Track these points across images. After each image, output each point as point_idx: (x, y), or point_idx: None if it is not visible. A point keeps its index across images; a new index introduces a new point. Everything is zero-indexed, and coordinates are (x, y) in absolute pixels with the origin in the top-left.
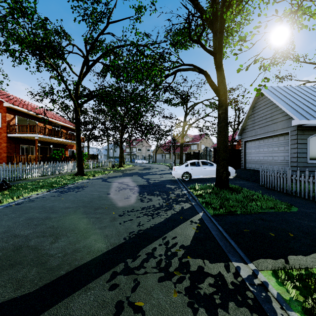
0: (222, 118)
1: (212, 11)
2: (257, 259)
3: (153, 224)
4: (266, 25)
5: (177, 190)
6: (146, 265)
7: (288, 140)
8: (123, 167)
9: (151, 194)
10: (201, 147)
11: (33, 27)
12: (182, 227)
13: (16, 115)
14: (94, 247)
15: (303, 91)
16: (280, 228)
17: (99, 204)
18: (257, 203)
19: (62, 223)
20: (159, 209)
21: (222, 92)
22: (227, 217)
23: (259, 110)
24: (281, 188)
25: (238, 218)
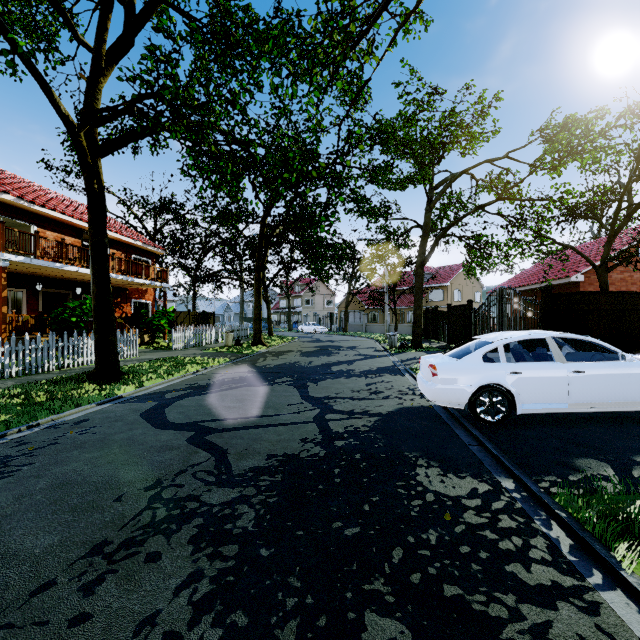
0: None
1: None
2: None
3: None
4: None
5: (531, 565)
6: None
7: None
8: (264, 344)
9: None
10: (453, 295)
11: None
12: None
13: None
14: None
15: None
16: None
17: None
18: None
19: None
20: None
21: None
22: None
23: None
24: None
25: None
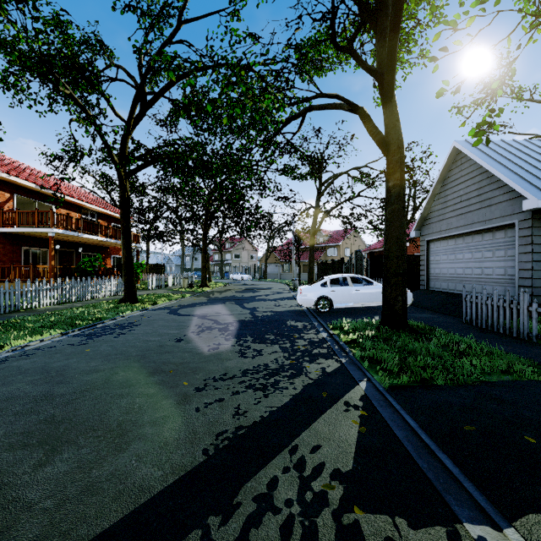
0: (395, 196)
1: None
2: (521, 514)
3: (268, 411)
4: None
5: (309, 331)
6: (256, 537)
7: (513, 238)
8: (209, 286)
9: (261, 341)
10: (344, 252)
11: (40, 29)
12: (330, 419)
13: (14, 193)
14: (134, 477)
15: (537, 148)
16: None
17: (158, 362)
18: (473, 360)
19: (75, 411)
20: (277, 373)
21: (395, 146)
22: (420, 394)
23: (455, 184)
24: (507, 328)
25: (442, 397)
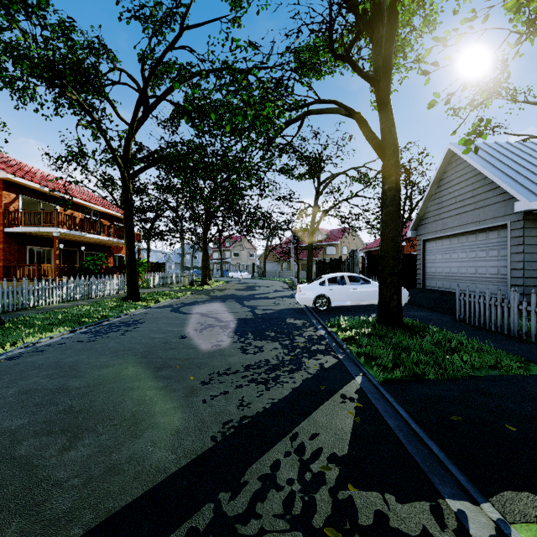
0: (391, 198)
1: (371, 2)
2: (497, 492)
3: (270, 403)
4: (486, 15)
5: (307, 329)
6: (262, 509)
7: (506, 238)
8: (209, 284)
9: (261, 338)
10: (342, 250)
11: (47, 36)
12: (328, 410)
13: (19, 194)
14: (150, 459)
15: (530, 150)
16: (523, 413)
17: (164, 358)
18: (463, 356)
19: (91, 402)
20: (277, 368)
21: (391, 151)
22: (412, 388)
23: (450, 186)
24: (499, 326)
25: (433, 390)
